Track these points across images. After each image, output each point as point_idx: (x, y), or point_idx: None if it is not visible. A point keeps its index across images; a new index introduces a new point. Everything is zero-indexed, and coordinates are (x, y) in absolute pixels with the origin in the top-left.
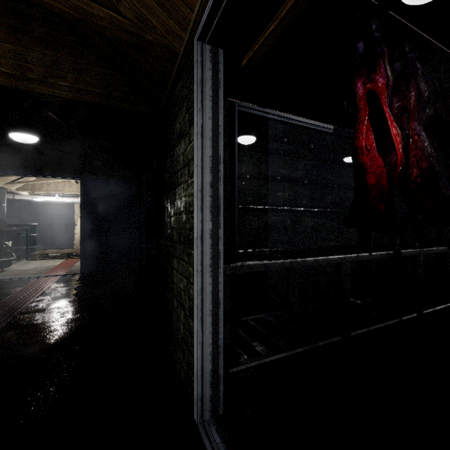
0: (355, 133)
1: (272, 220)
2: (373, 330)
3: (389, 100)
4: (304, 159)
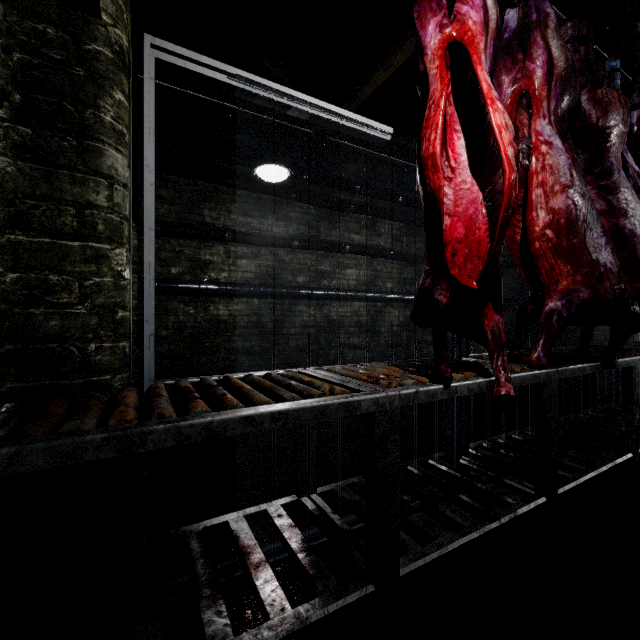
0: (422, 128)
1: (338, 313)
2: (453, 551)
3: (489, 59)
4: (389, 219)
